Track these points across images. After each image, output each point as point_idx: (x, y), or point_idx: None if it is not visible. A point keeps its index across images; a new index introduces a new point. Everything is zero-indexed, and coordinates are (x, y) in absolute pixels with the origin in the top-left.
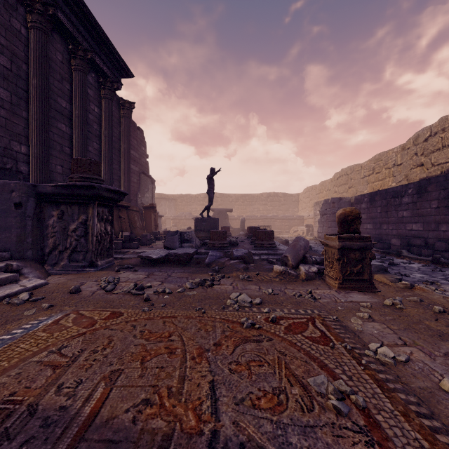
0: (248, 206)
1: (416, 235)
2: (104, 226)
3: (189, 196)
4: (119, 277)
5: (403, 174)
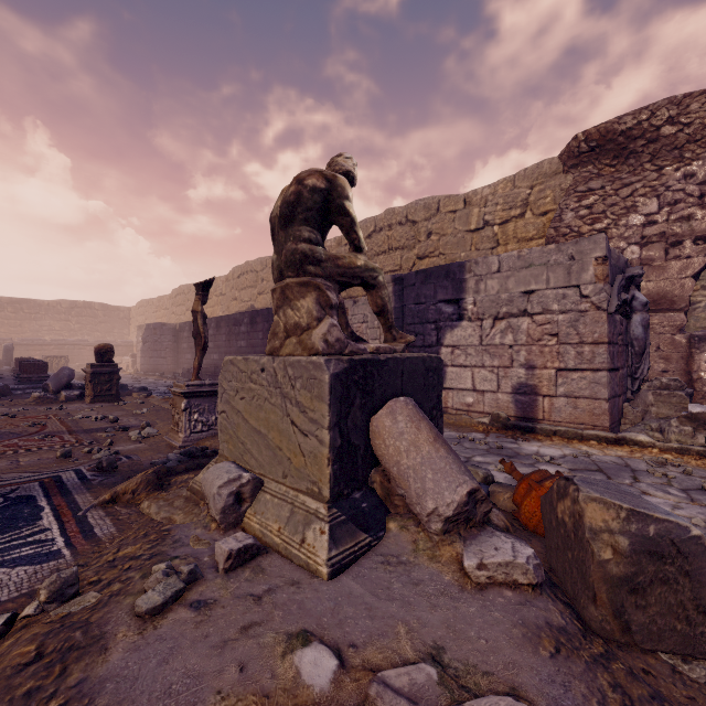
0: (26, 321)
1: (216, 364)
2: None
3: None
4: None
5: (227, 305)
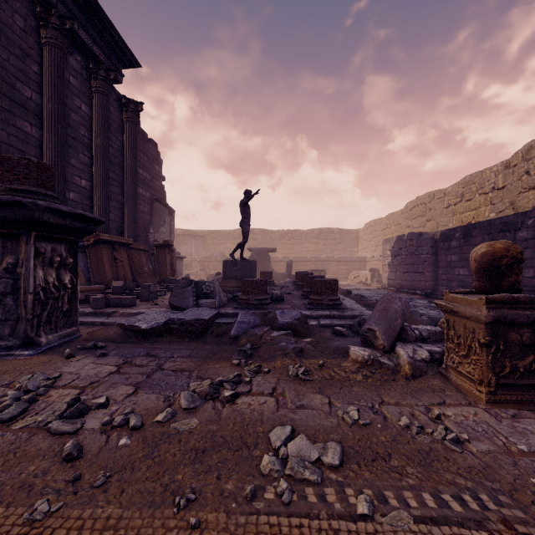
0: (295, 245)
1: None
2: (54, 276)
3: (221, 232)
4: (58, 375)
5: (507, 200)
